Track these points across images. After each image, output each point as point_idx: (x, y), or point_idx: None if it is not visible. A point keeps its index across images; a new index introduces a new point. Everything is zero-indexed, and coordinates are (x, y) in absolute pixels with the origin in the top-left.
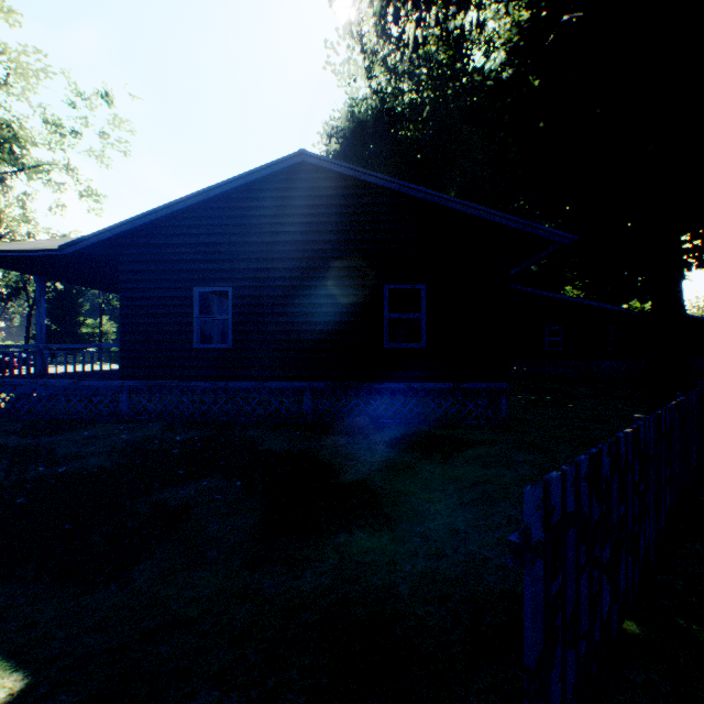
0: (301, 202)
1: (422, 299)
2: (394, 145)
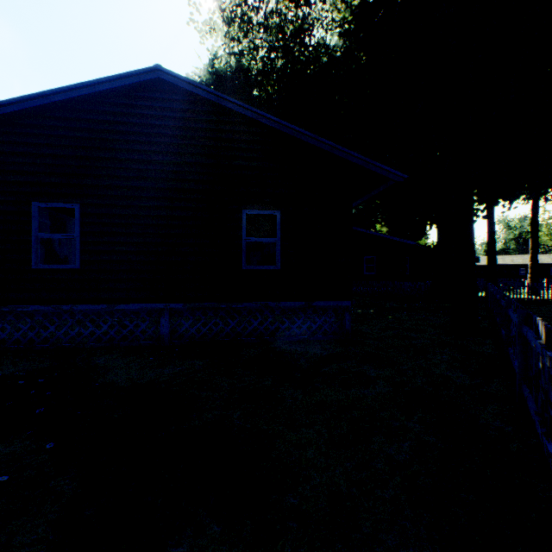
0: (158, 122)
1: (278, 225)
2: (249, 99)
